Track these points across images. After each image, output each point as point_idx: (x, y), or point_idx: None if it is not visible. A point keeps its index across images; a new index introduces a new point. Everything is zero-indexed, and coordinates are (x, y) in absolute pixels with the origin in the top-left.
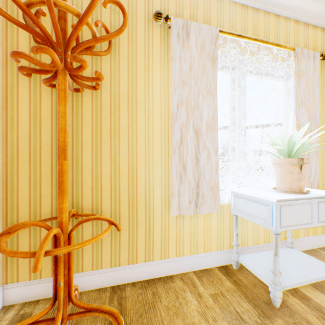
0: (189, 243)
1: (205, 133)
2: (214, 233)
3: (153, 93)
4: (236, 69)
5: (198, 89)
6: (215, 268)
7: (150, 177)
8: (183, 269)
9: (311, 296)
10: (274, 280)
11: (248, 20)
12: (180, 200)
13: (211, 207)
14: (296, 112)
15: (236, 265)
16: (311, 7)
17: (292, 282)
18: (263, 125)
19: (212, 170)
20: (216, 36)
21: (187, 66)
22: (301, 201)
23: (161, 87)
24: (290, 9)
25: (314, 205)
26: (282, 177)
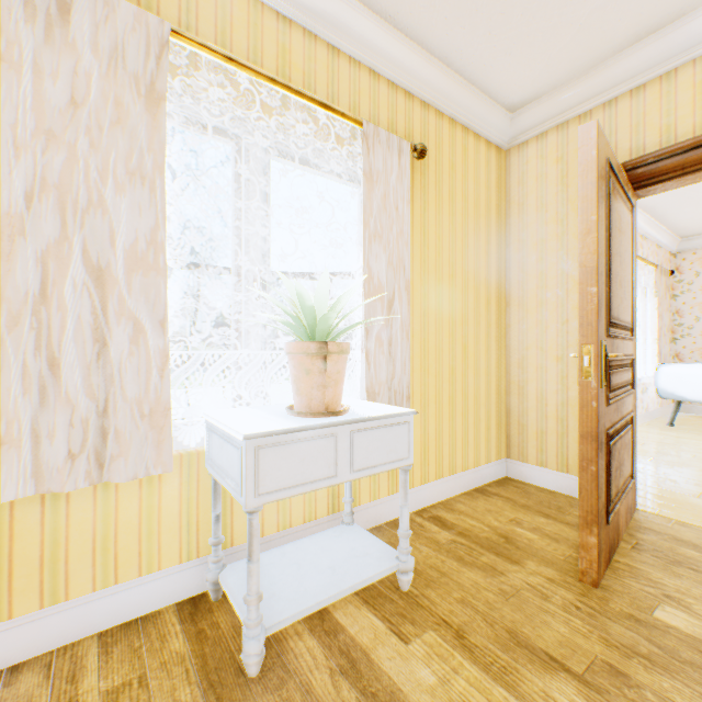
0: (89, 562)
1: (124, 276)
2: (172, 523)
3: None
4: (243, 140)
5: (104, 161)
6: (169, 609)
7: None
8: (67, 635)
9: (348, 623)
10: (248, 616)
11: (265, 36)
12: (41, 455)
13: (148, 463)
14: (366, 251)
15: (215, 591)
16: (399, 54)
17: (300, 607)
18: (331, 274)
19: (149, 371)
20: (161, 41)
21: (64, 94)
22: (313, 432)
23: None
24: (358, 43)
25: (344, 439)
26: (297, 382)
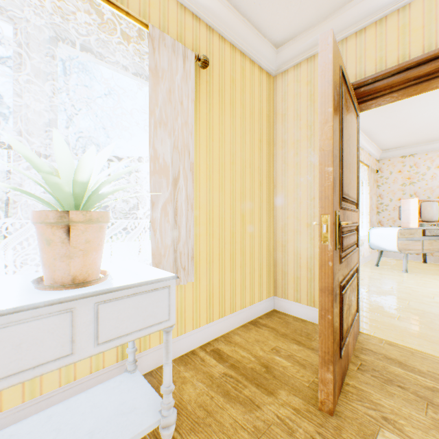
0: None
1: None
2: None
3: None
4: (23, 21)
5: None
6: None
7: None
8: None
9: None
10: None
11: None
12: None
13: None
14: (152, 135)
15: None
16: None
17: None
18: (136, 158)
19: None
20: None
21: None
22: (36, 311)
23: None
24: None
25: (85, 313)
26: (41, 253)
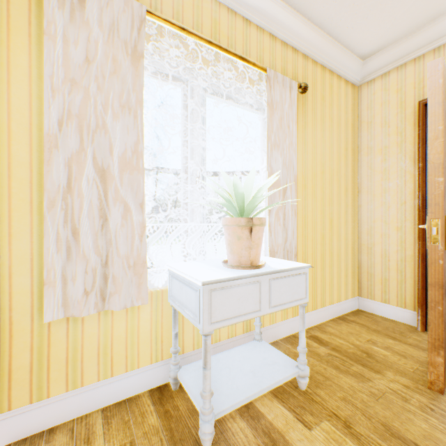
0: (95, 362)
1: (118, 174)
2: (146, 337)
3: (11, 92)
4: (189, 84)
5: (106, 98)
6: (144, 394)
7: (3, 252)
8: (82, 409)
9: (265, 411)
10: (203, 406)
11: (203, 13)
12: (67, 291)
13: (132, 298)
14: (269, 156)
15: (175, 384)
16: (289, 22)
17: (235, 400)
18: (241, 172)
19: (133, 237)
20: (141, 18)
21: (81, 55)
22: (245, 280)
23: (31, 84)
24: (263, 16)
25: (265, 285)
26: (231, 245)
